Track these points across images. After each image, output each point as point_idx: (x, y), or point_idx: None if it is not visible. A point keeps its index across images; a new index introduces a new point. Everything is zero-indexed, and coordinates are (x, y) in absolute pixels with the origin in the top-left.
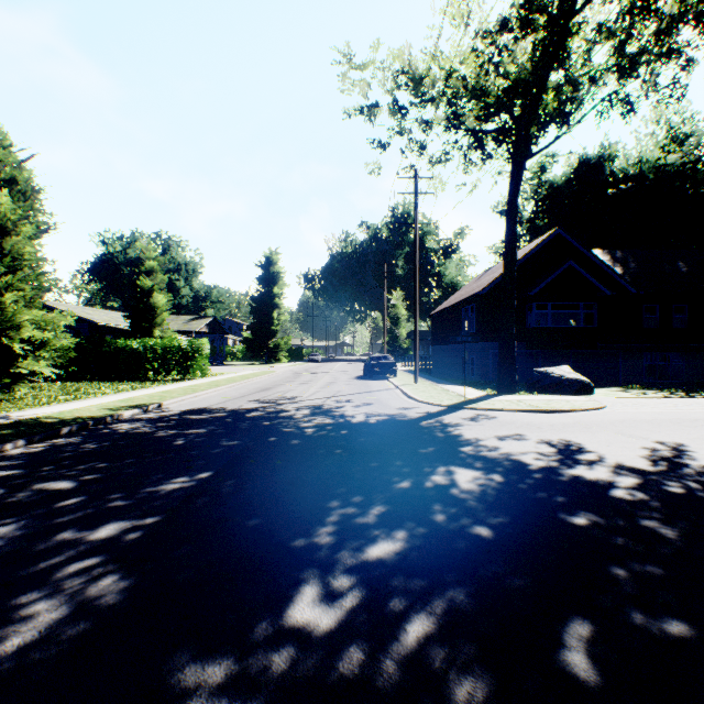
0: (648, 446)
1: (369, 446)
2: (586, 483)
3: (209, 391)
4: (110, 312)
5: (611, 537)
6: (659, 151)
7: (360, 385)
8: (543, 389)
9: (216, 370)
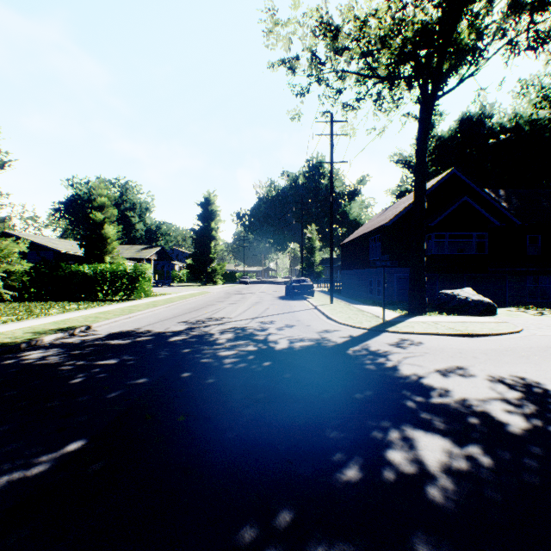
0: None
1: (295, 386)
2: None
3: (145, 311)
4: (74, 243)
5: None
6: (531, 108)
7: (282, 305)
8: (451, 310)
9: (161, 290)
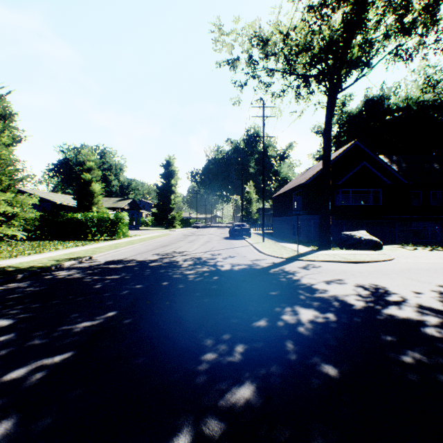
0: (434, 289)
1: (233, 289)
2: (401, 321)
3: (126, 247)
4: (66, 196)
5: (438, 376)
6: (419, 92)
7: (226, 243)
8: (349, 246)
9: (133, 233)
